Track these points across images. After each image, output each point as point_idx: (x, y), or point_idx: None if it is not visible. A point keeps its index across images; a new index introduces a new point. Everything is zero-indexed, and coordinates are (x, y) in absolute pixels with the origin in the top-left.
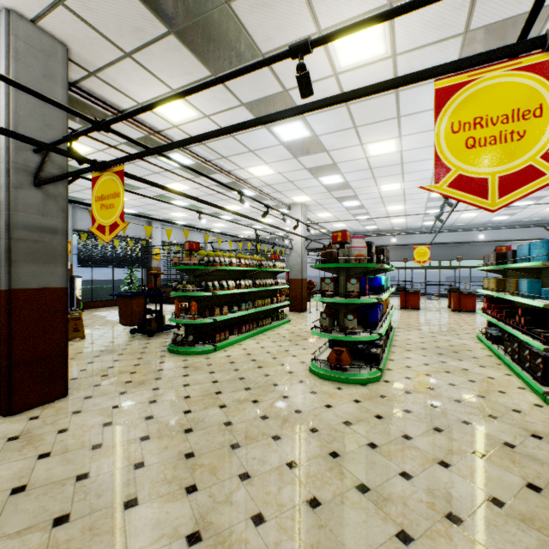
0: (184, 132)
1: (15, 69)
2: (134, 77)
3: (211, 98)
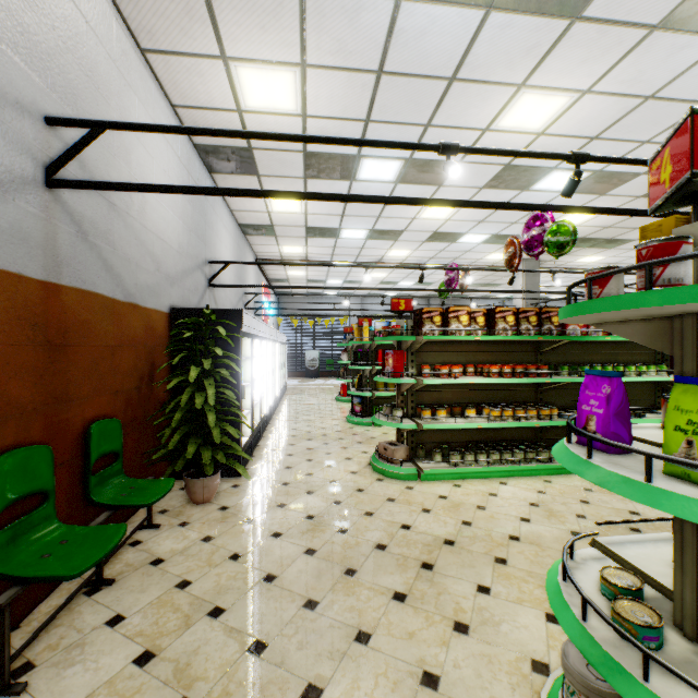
0: (597, 263)
1: (525, 279)
2: (567, 258)
3: (611, 252)
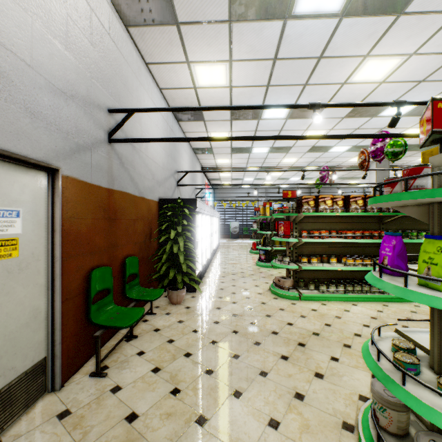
0: None
1: (377, 173)
2: (409, 158)
3: None
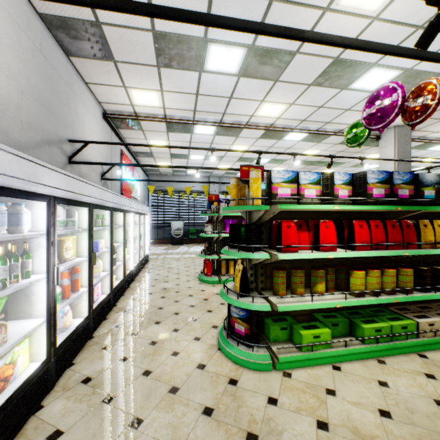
0: None
1: (397, 146)
2: (439, 125)
3: None
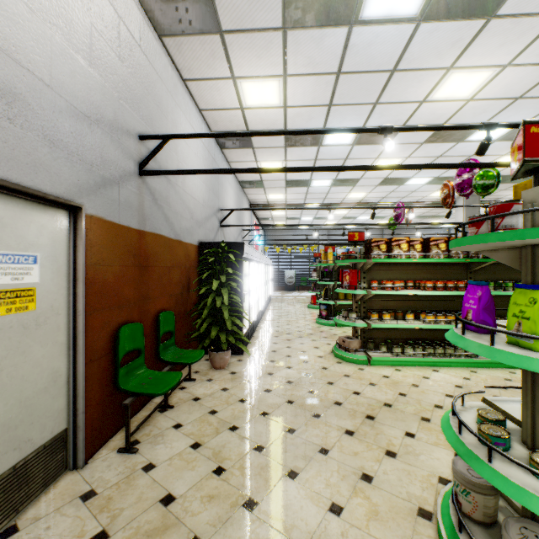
0: None
1: (465, 211)
2: (505, 192)
3: None
